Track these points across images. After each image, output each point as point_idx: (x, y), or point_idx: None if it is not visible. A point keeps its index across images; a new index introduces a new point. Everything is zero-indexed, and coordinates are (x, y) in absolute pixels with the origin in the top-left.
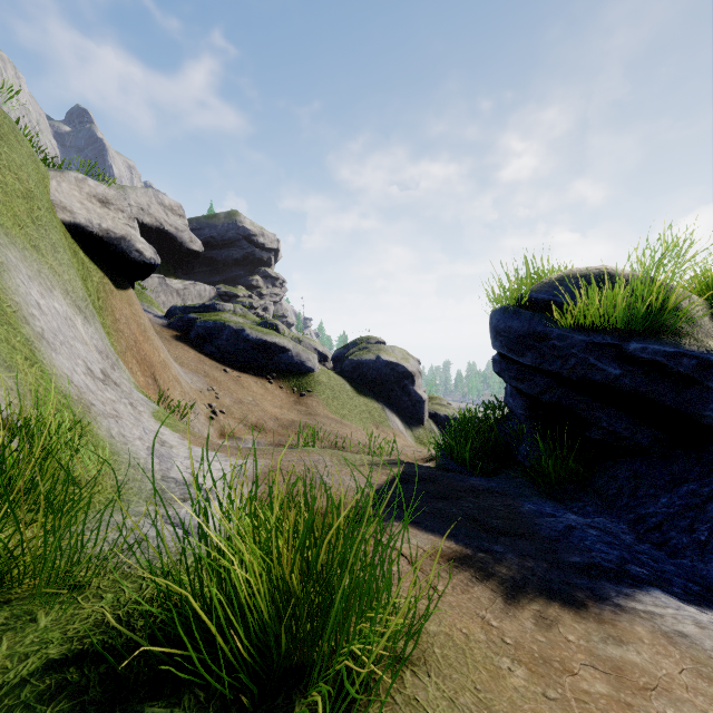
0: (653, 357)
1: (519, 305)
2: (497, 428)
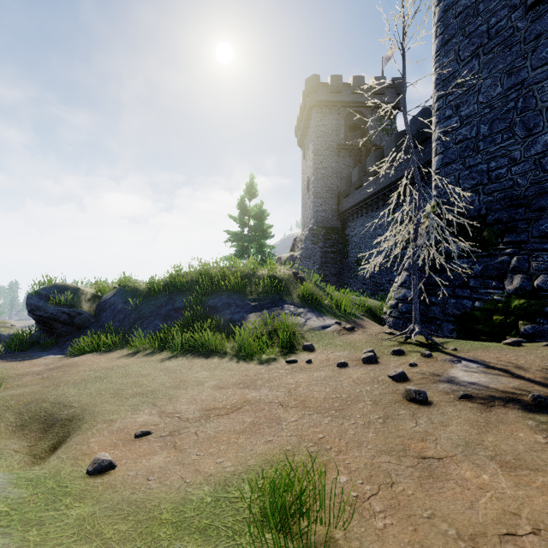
0: (69, 312)
1: (37, 295)
2: (33, 335)
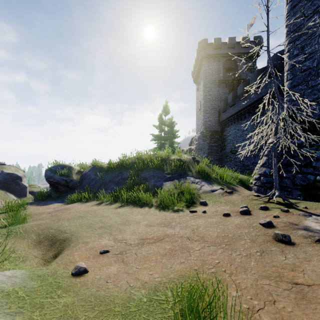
0: (66, 179)
1: (50, 170)
2: (48, 192)
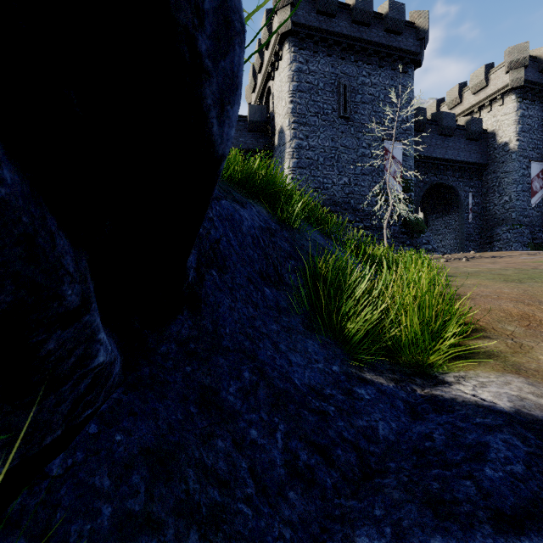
0: None
1: None
2: None
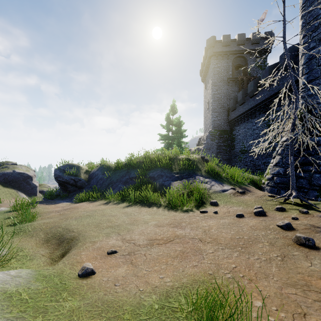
0: (74, 179)
1: (59, 169)
2: (57, 191)
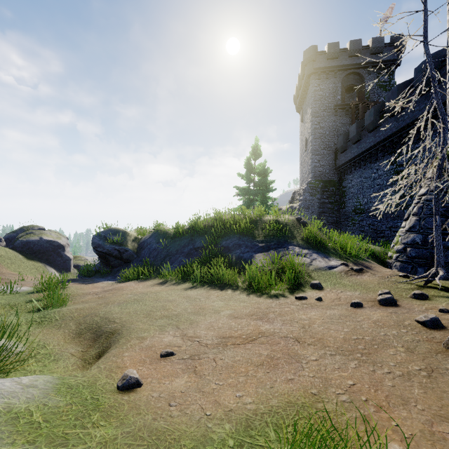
0: (119, 249)
1: (98, 236)
2: (96, 266)
